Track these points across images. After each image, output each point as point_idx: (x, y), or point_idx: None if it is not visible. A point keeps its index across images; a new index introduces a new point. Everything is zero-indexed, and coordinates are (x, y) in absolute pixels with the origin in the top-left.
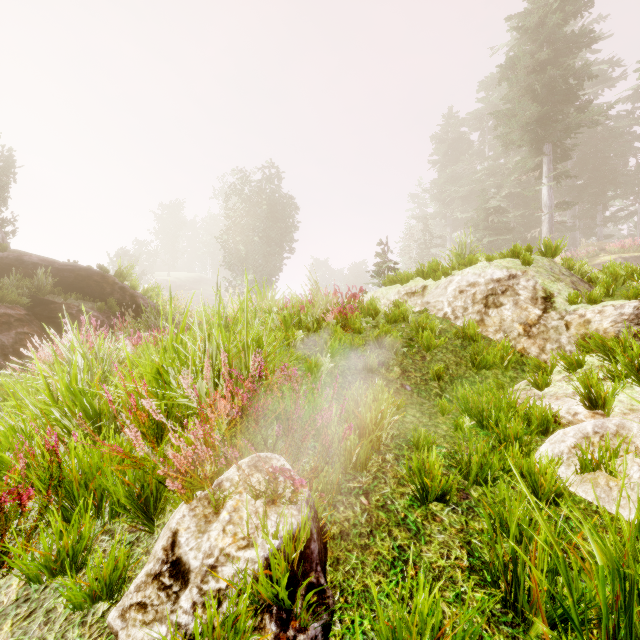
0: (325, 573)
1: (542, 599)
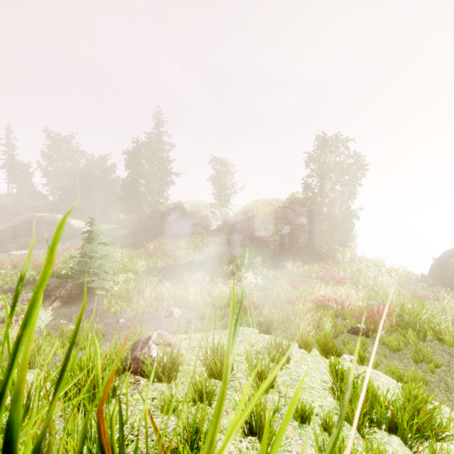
0: (356, 334)
1: (332, 331)
